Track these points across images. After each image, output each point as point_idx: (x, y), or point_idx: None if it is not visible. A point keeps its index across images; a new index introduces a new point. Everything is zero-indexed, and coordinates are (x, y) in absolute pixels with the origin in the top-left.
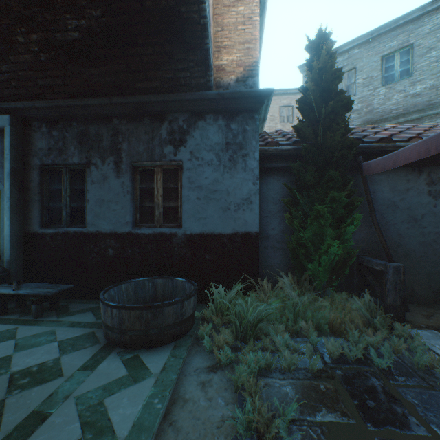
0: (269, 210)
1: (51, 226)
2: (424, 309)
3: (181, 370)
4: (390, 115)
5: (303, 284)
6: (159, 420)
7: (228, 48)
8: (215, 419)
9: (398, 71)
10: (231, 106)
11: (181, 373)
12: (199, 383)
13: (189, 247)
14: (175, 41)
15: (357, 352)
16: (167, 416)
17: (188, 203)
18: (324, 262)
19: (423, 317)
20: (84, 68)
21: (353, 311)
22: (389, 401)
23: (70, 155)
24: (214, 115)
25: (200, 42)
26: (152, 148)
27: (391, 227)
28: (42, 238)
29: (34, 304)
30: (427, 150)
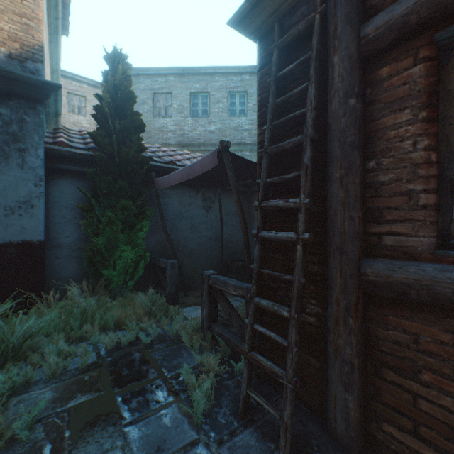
0: (62, 216)
1: None
2: (199, 292)
3: None
4: (196, 143)
5: (99, 290)
6: None
7: None
8: None
9: (201, 109)
10: None
11: None
12: None
13: None
14: None
15: (132, 337)
16: None
17: None
18: (118, 266)
19: (195, 298)
20: None
21: (137, 305)
22: (141, 365)
23: None
24: None
25: None
26: None
27: (180, 233)
28: None
29: None
30: (183, 177)
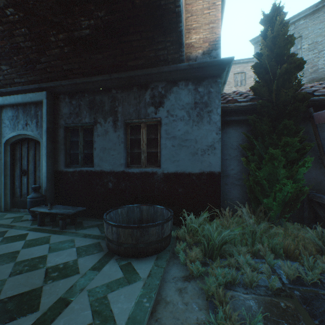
0: (228, 154)
1: (71, 166)
2: None
3: (163, 277)
4: None
5: (259, 214)
6: (148, 316)
7: (196, 29)
8: (191, 321)
9: None
10: (198, 74)
11: (162, 280)
12: (177, 289)
13: (166, 183)
14: (156, 28)
15: (313, 276)
16: (153, 314)
17: (165, 149)
18: (277, 197)
19: None
20: (92, 55)
21: (306, 240)
22: None
23: (83, 117)
24: (185, 81)
25: (175, 26)
26: (139, 109)
27: None
28: (65, 174)
29: (60, 220)
30: None
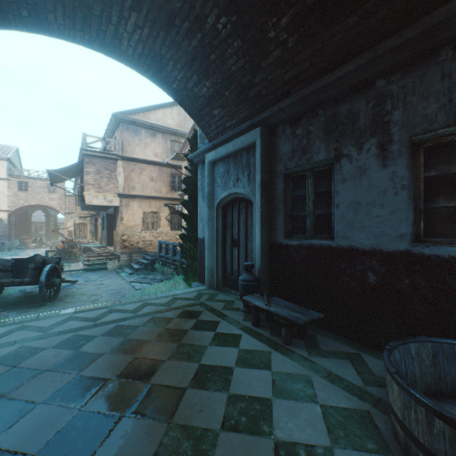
0: None
1: (294, 237)
2: None
3: None
4: None
5: None
6: None
7: None
8: None
9: None
10: None
11: None
12: None
13: None
14: None
15: None
16: None
17: None
18: None
19: None
20: (337, 25)
21: None
22: None
23: (314, 152)
24: None
25: None
26: None
27: None
28: (285, 249)
29: (283, 327)
30: None
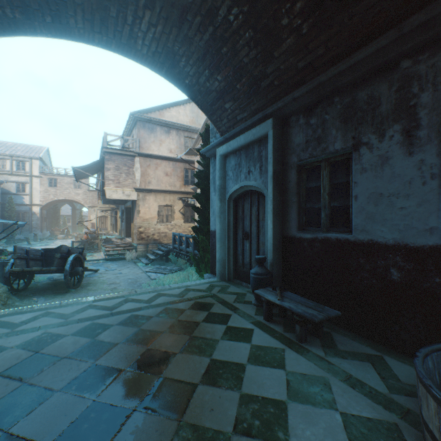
0: None
1: (308, 230)
2: None
3: None
4: None
5: None
6: None
7: None
8: None
9: None
10: None
11: None
12: None
13: None
14: None
15: None
16: None
17: None
18: None
19: None
20: (356, 5)
21: None
22: None
23: (330, 142)
24: None
25: None
26: None
27: None
28: (299, 243)
29: (297, 324)
30: None
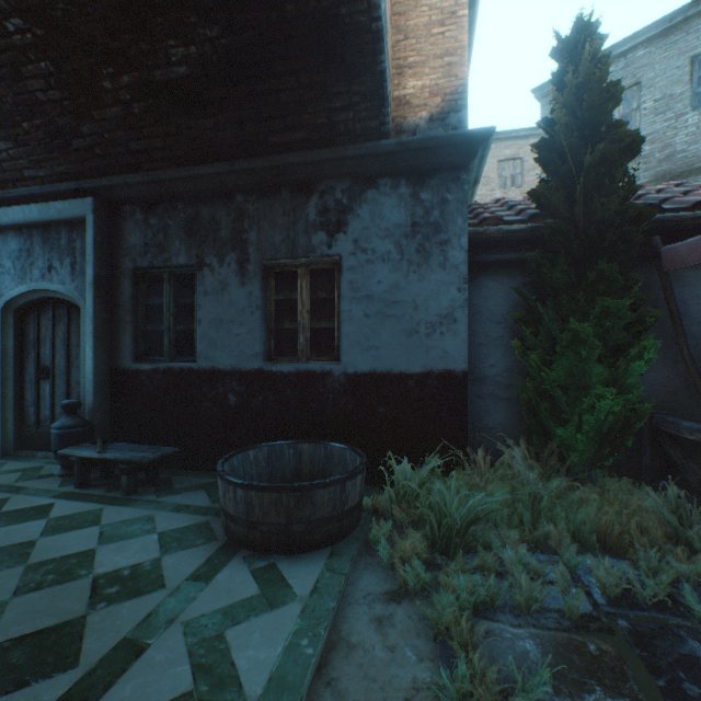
0: (484, 334)
1: (149, 359)
2: None
3: (343, 595)
4: None
5: (547, 461)
6: (311, 675)
7: (416, 67)
8: (402, 684)
9: None
10: (420, 163)
11: (342, 599)
12: (373, 619)
13: (351, 394)
14: (331, 64)
15: (657, 589)
16: (322, 670)
17: (350, 323)
18: (586, 425)
19: None
20: (194, 120)
21: (645, 514)
22: None
23: (174, 253)
24: (392, 178)
25: (370, 62)
26: (295, 238)
27: None
28: (135, 377)
29: (124, 474)
30: None
